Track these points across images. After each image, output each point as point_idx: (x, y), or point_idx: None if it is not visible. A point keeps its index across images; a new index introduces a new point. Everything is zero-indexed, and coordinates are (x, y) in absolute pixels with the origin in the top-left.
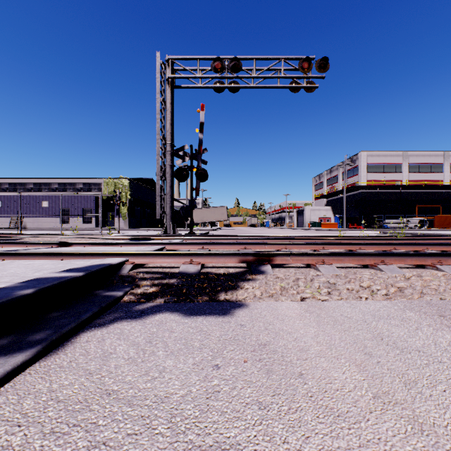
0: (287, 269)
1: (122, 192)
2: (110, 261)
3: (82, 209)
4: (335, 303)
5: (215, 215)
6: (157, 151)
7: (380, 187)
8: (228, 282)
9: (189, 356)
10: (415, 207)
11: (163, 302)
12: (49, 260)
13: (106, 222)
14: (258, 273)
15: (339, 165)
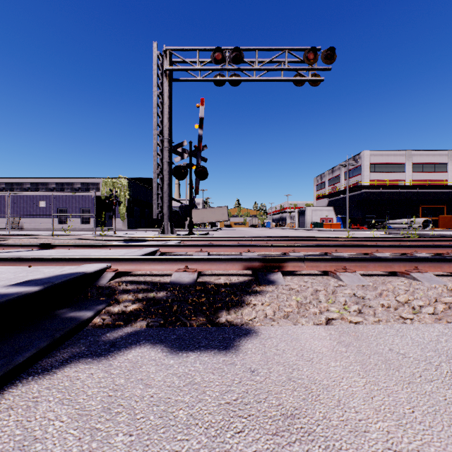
0: (301, 278)
1: (120, 191)
2: (86, 269)
3: (80, 209)
4: (374, 328)
5: (216, 215)
6: (154, 147)
7: (383, 186)
8: (231, 297)
9: (167, 447)
10: (418, 207)
11: (145, 327)
12: (15, 267)
13: (104, 222)
14: (268, 283)
15: (342, 165)
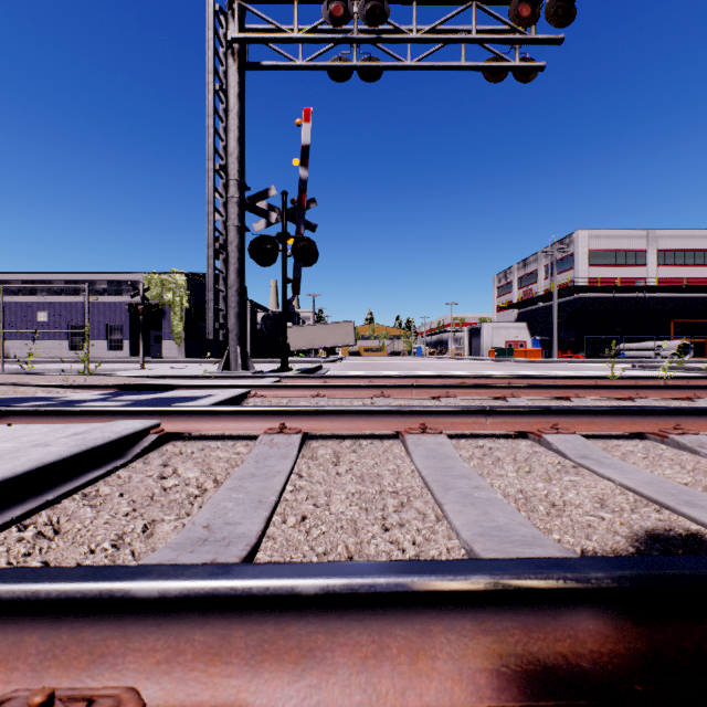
0: None
1: (174, 296)
2: None
3: (107, 326)
4: None
5: (335, 336)
6: (208, 196)
7: (611, 288)
8: None
9: None
10: (668, 323)
11: None
12: None
13: (148, 348)
14: None
15: (545, 252)
